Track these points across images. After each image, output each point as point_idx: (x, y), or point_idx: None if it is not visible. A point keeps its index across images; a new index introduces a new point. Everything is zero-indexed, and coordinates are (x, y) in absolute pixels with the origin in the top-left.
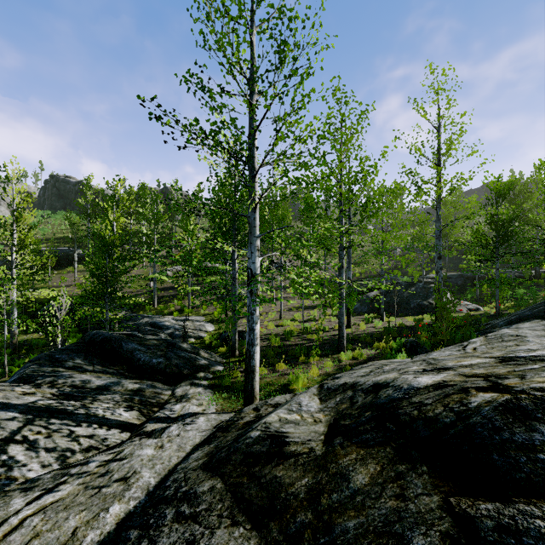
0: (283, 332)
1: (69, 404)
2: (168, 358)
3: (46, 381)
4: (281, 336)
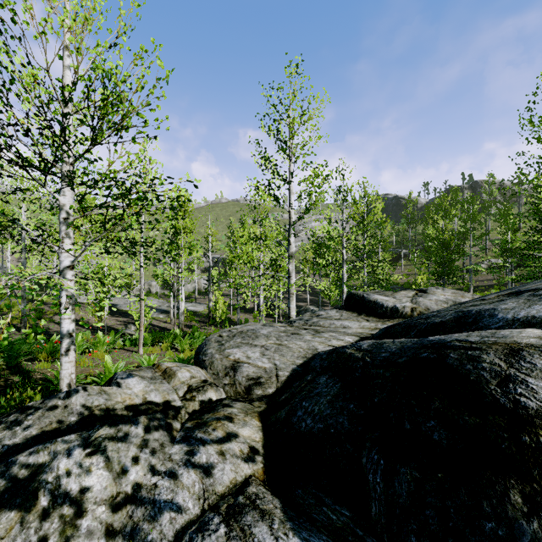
0: None
1: None
2: None
3: None
4: None
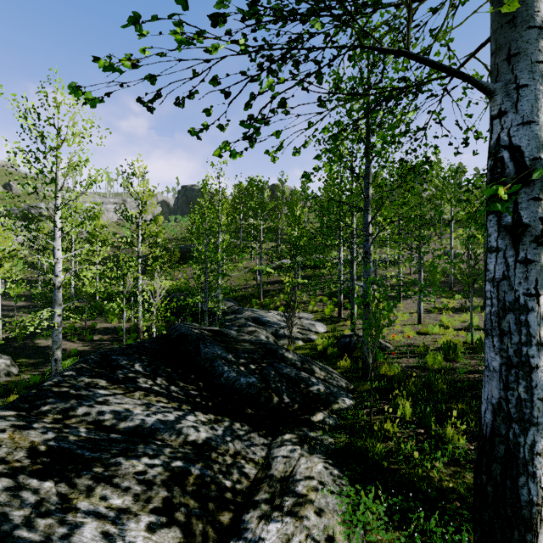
0: (441, 345)
1: (30, 497)
2: (264, 376)
3: (58, 407)
4: (435, 352)
